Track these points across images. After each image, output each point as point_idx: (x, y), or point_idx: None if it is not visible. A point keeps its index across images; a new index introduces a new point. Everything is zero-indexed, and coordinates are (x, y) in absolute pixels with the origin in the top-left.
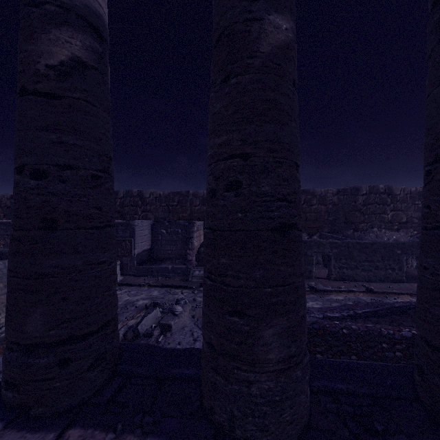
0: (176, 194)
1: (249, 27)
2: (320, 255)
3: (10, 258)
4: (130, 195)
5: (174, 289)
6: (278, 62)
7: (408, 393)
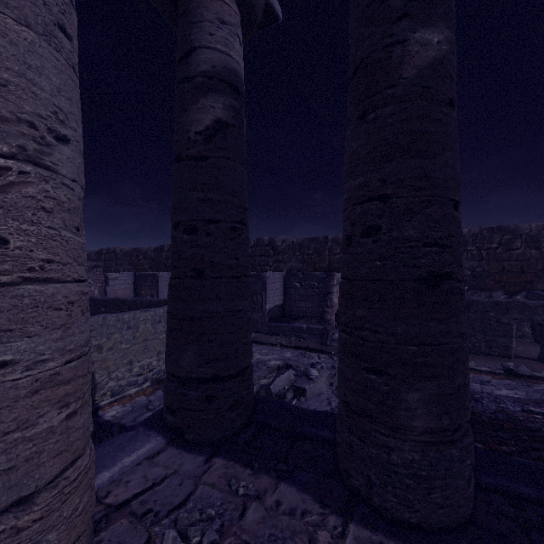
0: (312, 240)
1: (389, 54)
2: (528, 324)
3: (169, 302)
4: (261, 244)
5: (309, 353)
6: (426, 85)
7: None
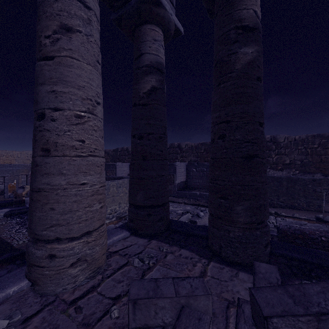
0: (203, 144)
1: (230, 58)
2: None
3: (131, 171)
4: (173, 147)
5: (200, 207)
6: (246, 72)
7: None
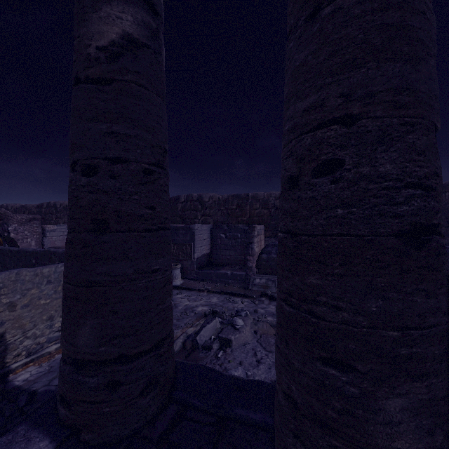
0: (235, 197)
1: None
2: None
3: (64, 262)
4: (190, 200)
5: (233, 297)
6: None
7: None
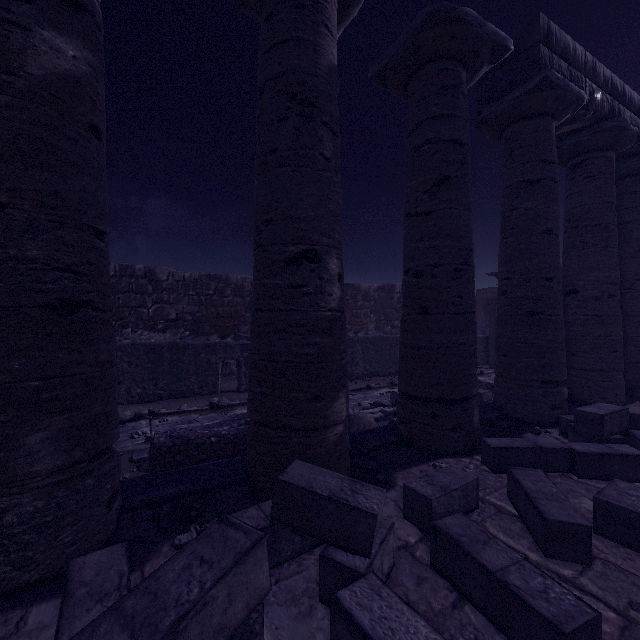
0: None
1: (6, 31)
2: (235, 363)
3: None
4: None
5: None
6: (57, 95)
7: (241, 476)
